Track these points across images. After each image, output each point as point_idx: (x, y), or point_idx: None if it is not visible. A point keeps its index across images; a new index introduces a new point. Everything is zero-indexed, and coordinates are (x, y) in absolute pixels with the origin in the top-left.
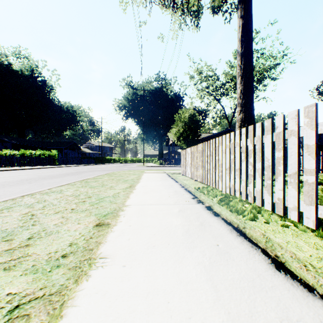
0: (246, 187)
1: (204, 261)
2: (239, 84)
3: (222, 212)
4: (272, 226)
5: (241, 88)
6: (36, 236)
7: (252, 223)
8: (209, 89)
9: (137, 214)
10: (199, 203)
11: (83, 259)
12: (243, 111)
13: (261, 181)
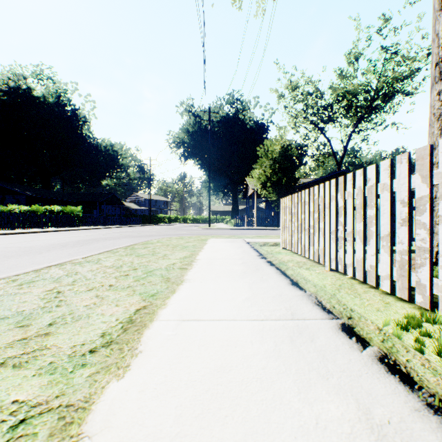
0: None
1: None
2: None
3: None
4: None
5: None
6: None
7: None
8: (307, 113)
9: None
10: None
11: None
12: None
13: None
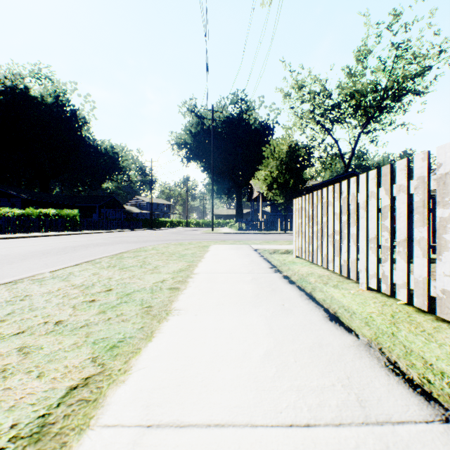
0: None
1: None
2: None
3: None
4: None
5: None
6: None
7: None
8: (314, 113)
9: None
10: None
11: None
12: None
13: None
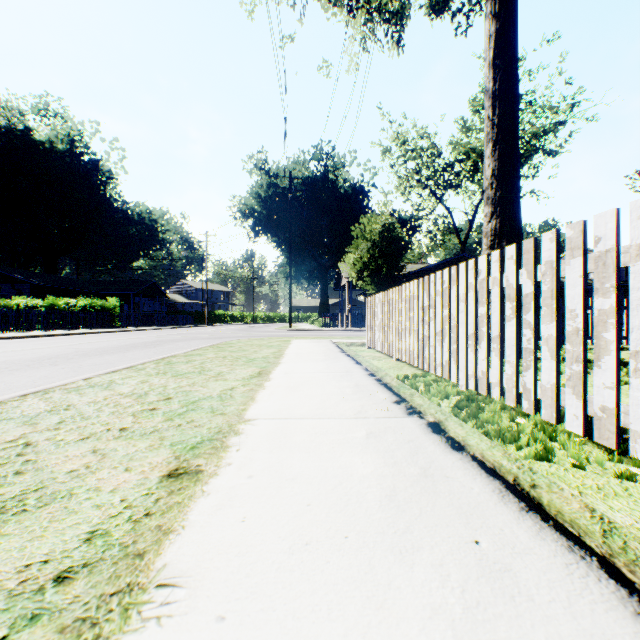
0: (517, 378)
1: (447, 601)
2: (489, 158)
3: (470, 440)
4: (594, 476)
5: (495, 165)
6: (12, 508)
7: (542, 467)
8: (421, 175)
9: (270, 443)
10: (411, 414)
11: (109, 592)
12: (497, 214)
13: (556, 365)
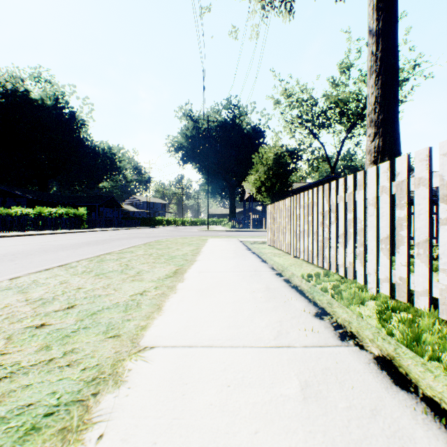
0: None
1: None
2: (373, 87)
3: None
4: None
5: (378, 93)
6: None
7: None
8: (302, 119)
9: (156, 414)
10: (344, 339)
11: None
12: (379, 134)
13: None
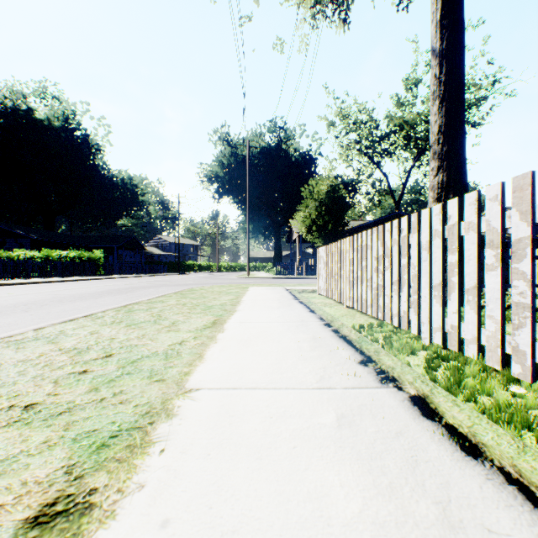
0: (503, 336)
1: None
2: (436, 114)
3: (483, 435)
4: None
5: (441, 121)
6: None
7: None
8: (361, 145)
9: (208, 436)
10: (385, 382)
11: None
12: (443, 168)
13: None
